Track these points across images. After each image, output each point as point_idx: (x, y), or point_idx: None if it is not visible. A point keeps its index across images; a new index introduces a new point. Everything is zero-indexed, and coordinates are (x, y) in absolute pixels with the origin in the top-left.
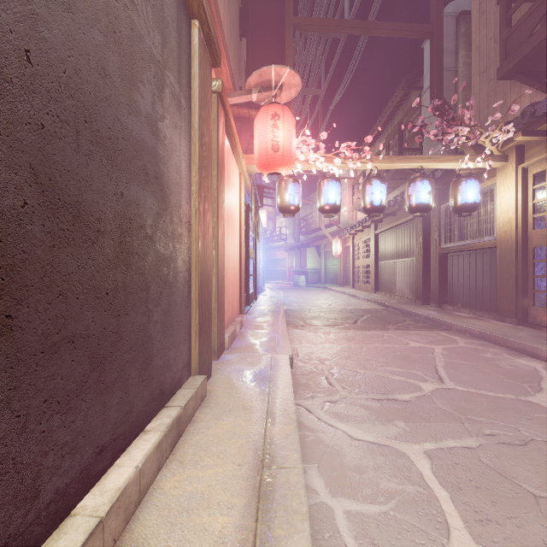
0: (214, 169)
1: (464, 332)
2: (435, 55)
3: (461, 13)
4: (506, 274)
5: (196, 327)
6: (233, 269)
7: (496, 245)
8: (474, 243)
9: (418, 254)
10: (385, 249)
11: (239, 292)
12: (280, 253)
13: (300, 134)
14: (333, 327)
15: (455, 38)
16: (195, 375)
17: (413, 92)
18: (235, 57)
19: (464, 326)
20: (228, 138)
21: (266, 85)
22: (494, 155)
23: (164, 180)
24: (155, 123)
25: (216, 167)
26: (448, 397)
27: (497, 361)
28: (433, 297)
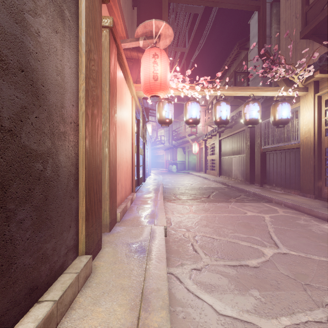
0: (107, 86)
1: (281, 204)
2: (261, 21)
3: (274, 1)
4: (307, 165)
5: (82, 214)
6: (126, 162)
7: (299, 146)
8: (284, 145)
9: (247, 152)
10: (225, 149)
11: (131, 178)
12: (161, 151)
13: (172, 70)
14: (195, 201)
15: (269, 17)
16: (82, 255)
17: (242, 52)
18: (128, 18)
19: (281, 199)
20: (121, 69)
21: (149, 35)
22: (299, 87)
23: (37, 77)
24: (21, 13)
25: (108, 84)
26: (286, 262)
27: (309, 226)
28: (257, 180)
